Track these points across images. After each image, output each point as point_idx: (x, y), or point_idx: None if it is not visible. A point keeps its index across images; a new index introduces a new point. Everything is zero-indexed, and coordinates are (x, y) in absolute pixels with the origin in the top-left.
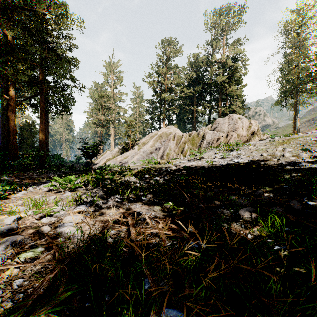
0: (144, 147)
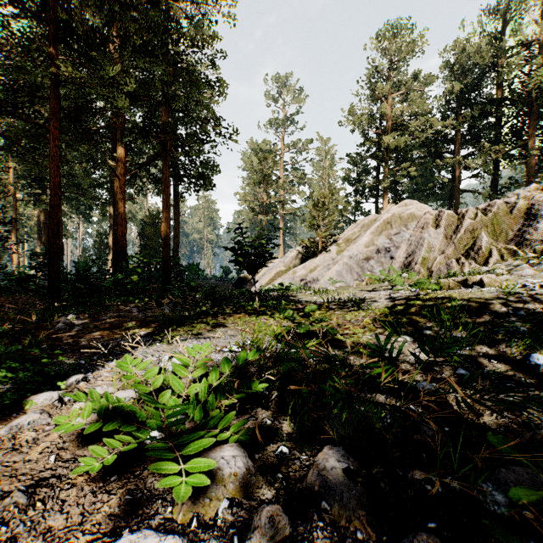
0: (351, 248)
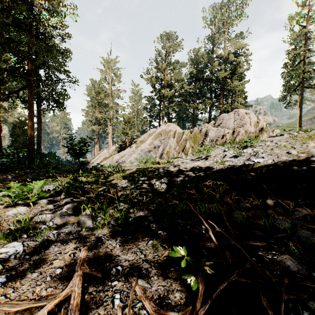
0: (142, 146)
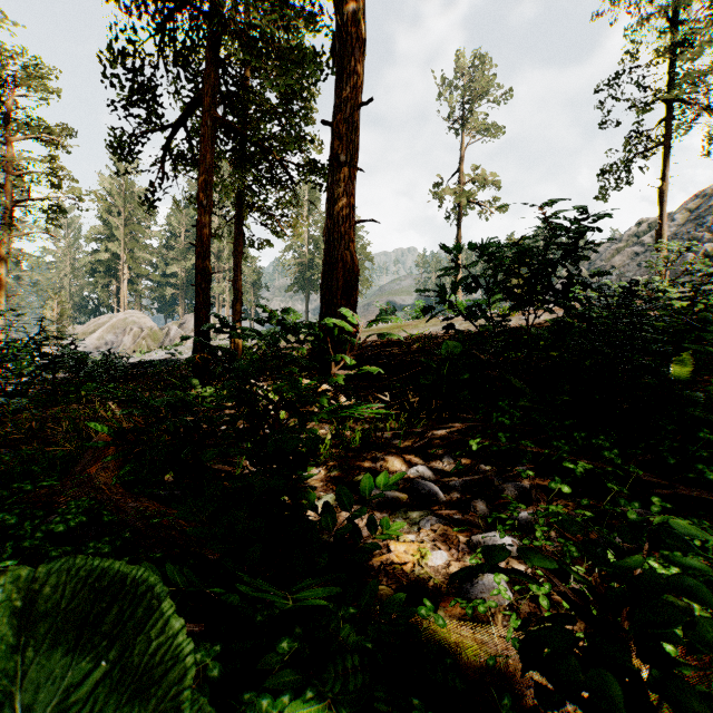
0: (86, 341)
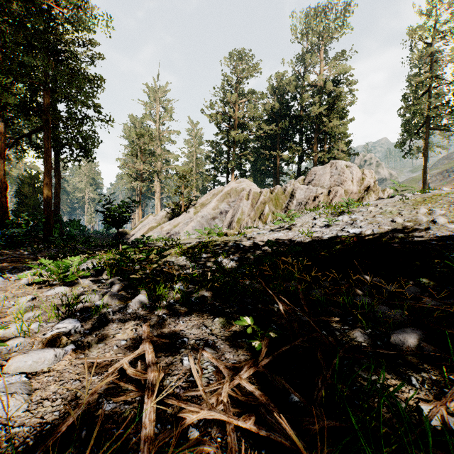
0: (203, 211)
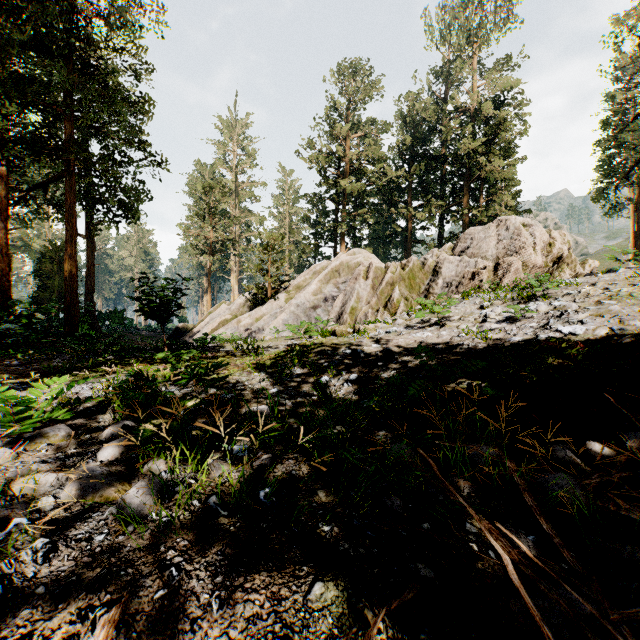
0: (299, 296)
